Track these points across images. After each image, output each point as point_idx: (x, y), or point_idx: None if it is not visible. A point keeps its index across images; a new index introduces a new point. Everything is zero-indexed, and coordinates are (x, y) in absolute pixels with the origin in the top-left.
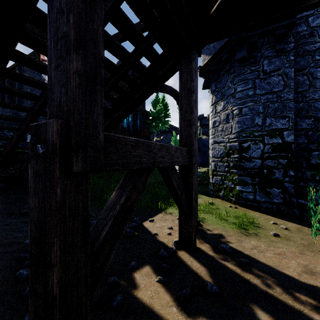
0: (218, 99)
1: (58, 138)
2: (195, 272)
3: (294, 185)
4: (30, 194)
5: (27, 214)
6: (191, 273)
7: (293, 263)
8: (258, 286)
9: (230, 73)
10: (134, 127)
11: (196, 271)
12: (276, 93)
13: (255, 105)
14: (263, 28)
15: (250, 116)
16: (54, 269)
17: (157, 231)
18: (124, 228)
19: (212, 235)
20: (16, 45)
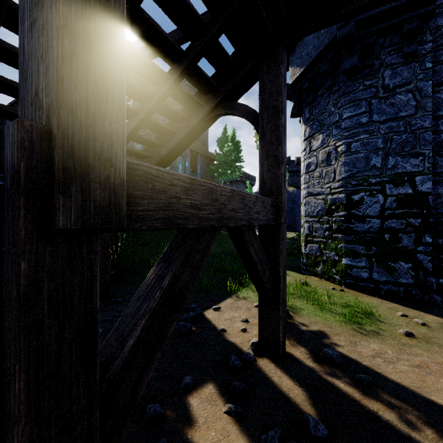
0: (314, 131)
1: (22, 158)
2: (287, 397)
3: (432, 257)
4: None
5: None
6: (280, 397)
7: None
8: (394, 426)
9: (333, 92)
10: (192, 175)
11: (288, 394)
12: (403, 119)
13: (371, 138)
14: (383, 21)
15: (364, 155)
16: (14, 429)
17: (225, 326)
18: (170, 330)
19: (309, 332)
20: None
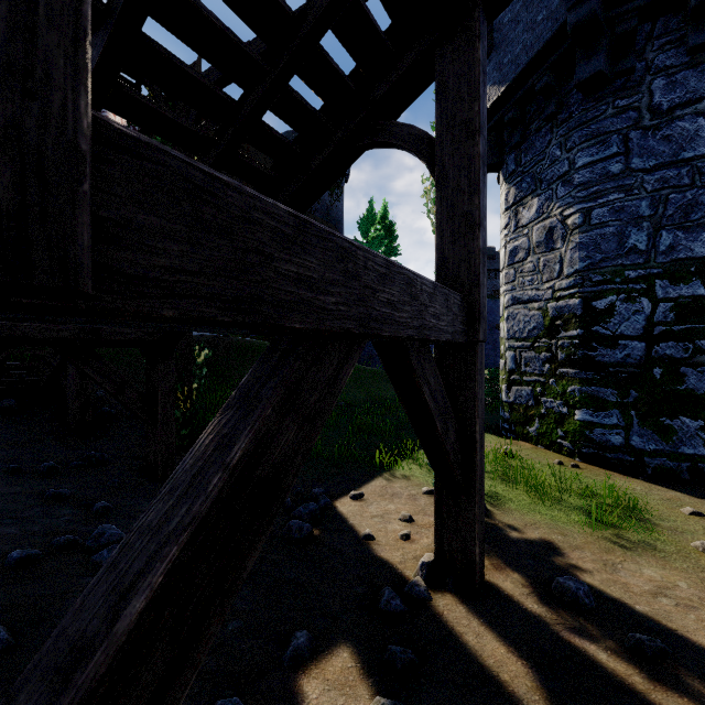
0: (524, 192)
1: None
2: (496, 680)
3: None
4: None
5: (54, 473)
6: (482, 681)
7: None
8: None
9: (558, 124)
10: None
11: (497, 673)
12: (688, 163)
13: (629, 200)
14: None
15: (615, 229)
16: None
17: (371, 528)
18: (247, 563)
19: (524, 543)
20: None
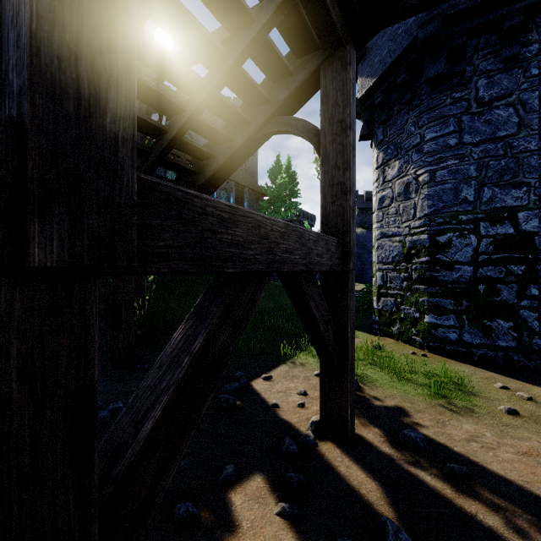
0: (389, 156)
1: None
2: (357, 493)
3: (539, 314)
4: None
5: None
6: (348, 494)
7: None
8: (500, 534)
9: (413, 108)
10: None
11: (358, 489)
12: (502, 139)
13: (462, 164)
14: (477, 17)
15: (452, 185)
16: None
17: (277, 400)
18: (202, 408)
19: (383, 409)
20: None
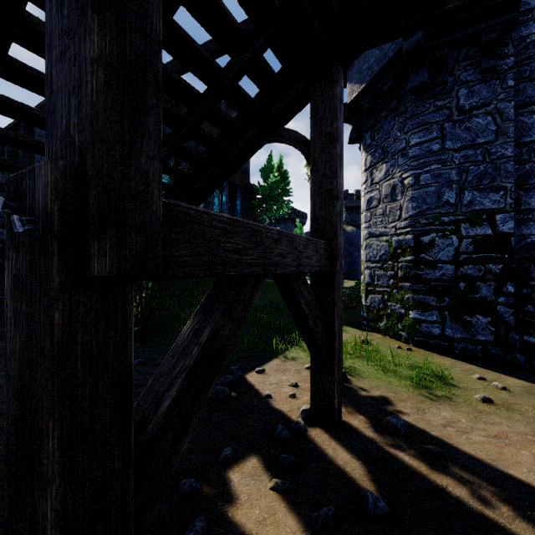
0: (377, 159)
1: (56, 201)
2: (343, 471)
3: (515, 310)
4: (6, 323)
5: None
6: (334, 472)
7: (526, 455)
8: (465, 502)
9: (399, 114)
10: (231, 212)
11: (343, 468)
12: (481, 146)
13: (444, 169)
14: (458, 31)
15: (435, 188)
16: (47, 489)
17: (270, 391)
18: (208, 391)
19: (369, 398)
20: (9, 46)
